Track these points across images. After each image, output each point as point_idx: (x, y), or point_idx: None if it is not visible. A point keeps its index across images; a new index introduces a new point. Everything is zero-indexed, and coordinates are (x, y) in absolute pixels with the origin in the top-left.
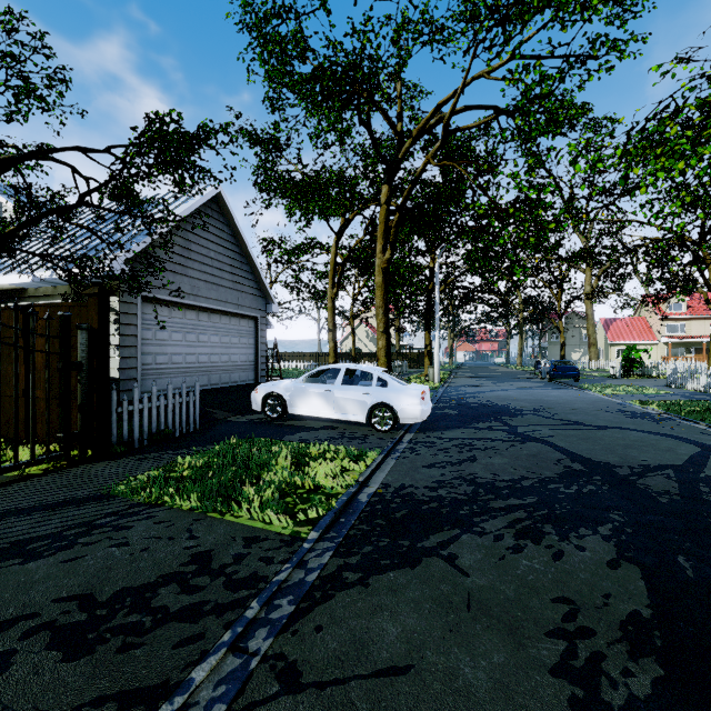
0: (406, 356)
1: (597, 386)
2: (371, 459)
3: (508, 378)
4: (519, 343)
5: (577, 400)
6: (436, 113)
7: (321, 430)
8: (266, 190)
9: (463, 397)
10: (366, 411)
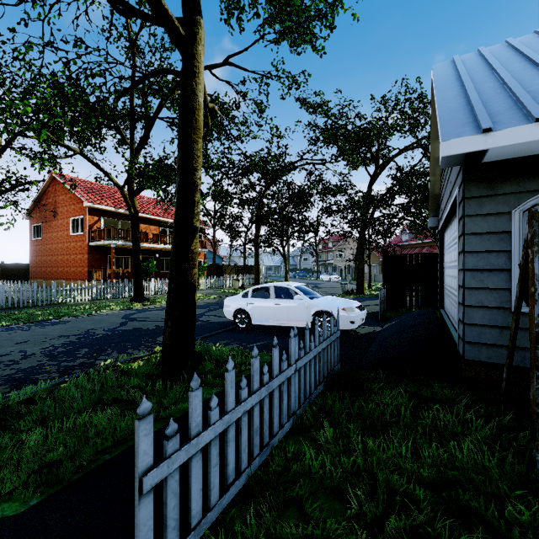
0: None
1: None
2: None
3: None
4: None
5: None
6: None
7: None
8: None
9: None
10: None
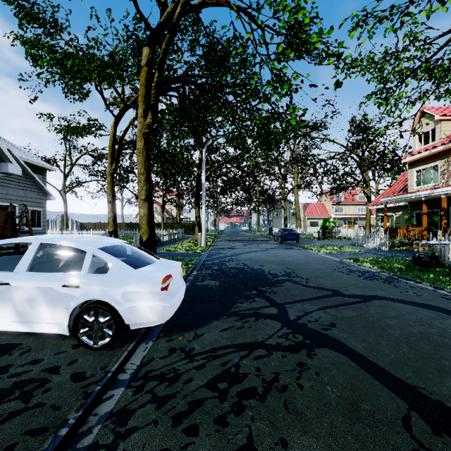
0: (184, 225)
1: (313, 246)
2: None
3: (253, 240)
4: (257, 217)
5: (310, 260)
6: None
7: None
8: (25, 51)
9: (224, 260)
10: (66, 316)
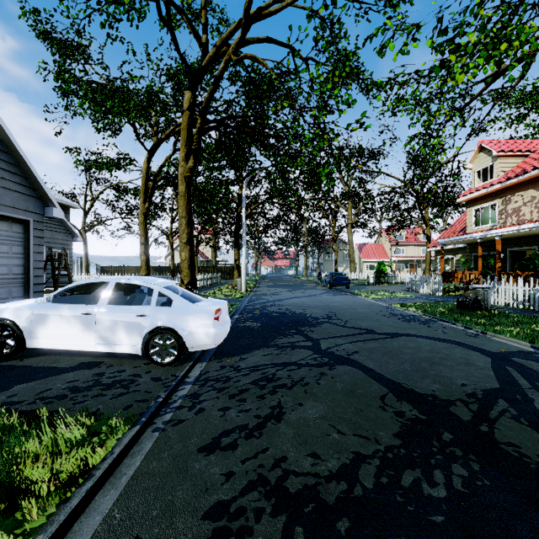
0: (220, 269)
1: (363, 291)
2: (105, 449)
3: (299, 286)
4: (305, 260)
5: (356, 305)
6: (239, 28)
7: (67, 373)
8: (59, 87)
9: (266, 305)
10: (140, 339)
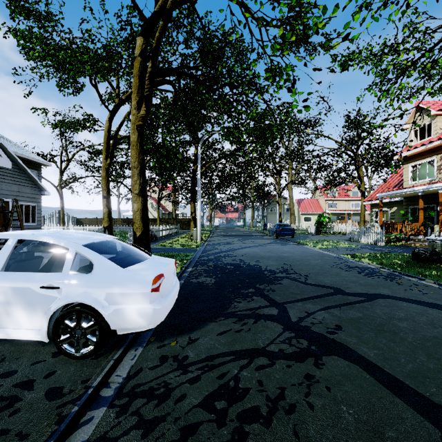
0: (180, 220)
1: (308, 241)
2: None
3: (248, 236)
4: (252, 213)
5: (307, 255)
6: None
7: None
8: (18, 43)
9: (219, 256)
10: (45, 321)
